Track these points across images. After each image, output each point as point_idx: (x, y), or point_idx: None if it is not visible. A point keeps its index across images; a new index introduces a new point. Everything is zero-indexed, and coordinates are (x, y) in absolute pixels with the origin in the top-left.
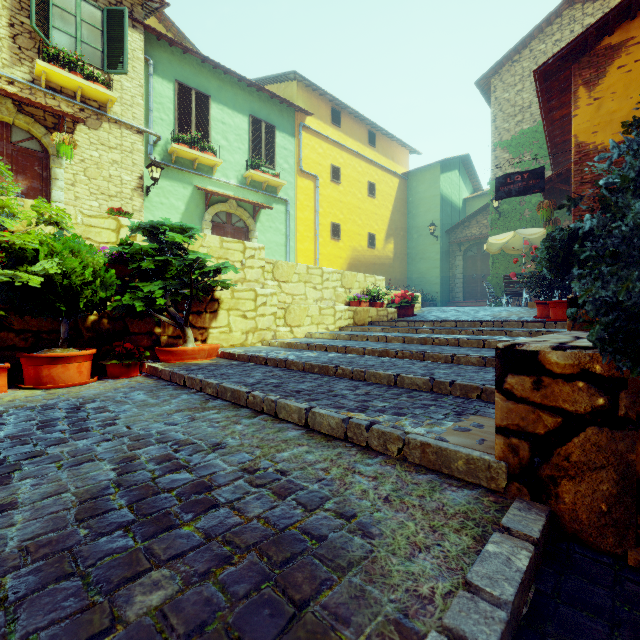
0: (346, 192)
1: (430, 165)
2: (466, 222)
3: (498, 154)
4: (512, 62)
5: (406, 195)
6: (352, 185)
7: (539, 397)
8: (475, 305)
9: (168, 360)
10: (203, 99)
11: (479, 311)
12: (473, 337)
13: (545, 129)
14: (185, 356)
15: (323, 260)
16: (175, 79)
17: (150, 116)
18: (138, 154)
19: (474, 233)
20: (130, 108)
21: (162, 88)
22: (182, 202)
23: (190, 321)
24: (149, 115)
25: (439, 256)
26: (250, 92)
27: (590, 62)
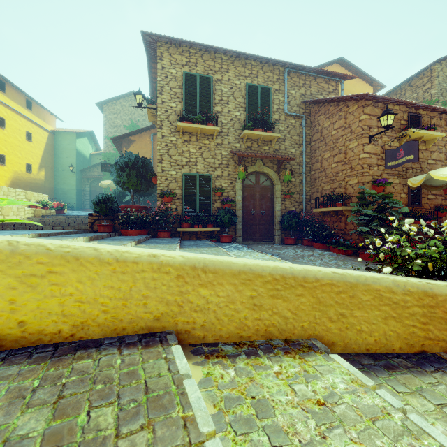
0: (10, 135)
1: (70, 132)
2: (92, 168)
3: (107, 142)
4: (113, 103)
5: (54, 143)
6: (14, 131)
7: (92, 218)
8: None
9: None
10: None
11: None
12: None
13: (118, 150)
14: None
15: None
16: None
17: None
18: None
19: (96, 174)
20: None
21: None
22: None
23: None
24: None
25: (76, 183)
26: None
27: (127, 141)
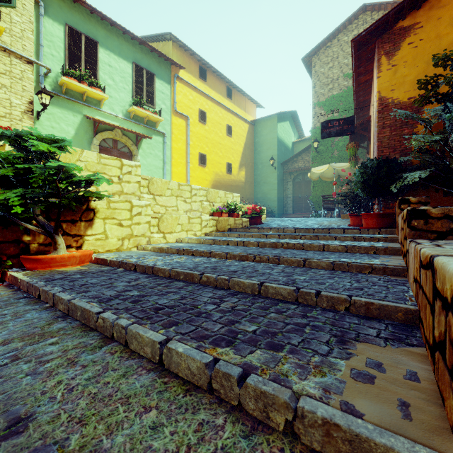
0: (210, 131)
1: (270, 116)
2: (295, 158)
3: (317, 110)
4: (326, 47)
5: (254, 137)
6: (215, 126)
7: None
8: (301, 216)
9: (34, 268)
10: (92, 43)
11: (307, 220)
12: (313, 242)
13: (354, 89)
14: (53, 263)
15: (193, 181)
16: (65, 22)
17: (41, 50)
18: (28, 81)
19: (300, 166)
20: (20, 40)
21: (53, 28)
22: (72, 127)
23: (64, 229)
24: (40, 49)
25: (277, 181)
26: (133, 44)
27: (389, 38)
